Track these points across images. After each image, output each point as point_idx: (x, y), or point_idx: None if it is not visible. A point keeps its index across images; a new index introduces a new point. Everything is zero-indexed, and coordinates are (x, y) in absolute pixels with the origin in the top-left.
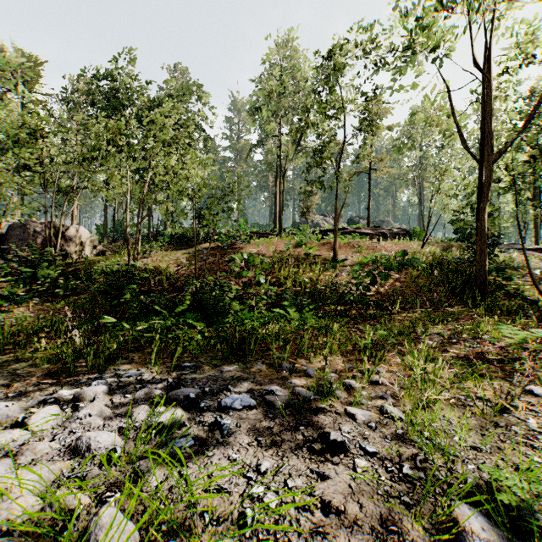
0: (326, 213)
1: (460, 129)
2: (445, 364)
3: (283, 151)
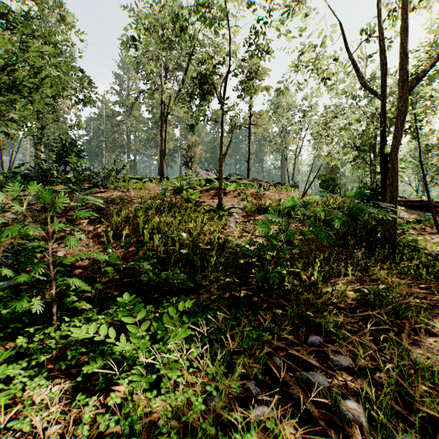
0: (209, 169)
1: (356, 64)
2: None
3: (166, 98)
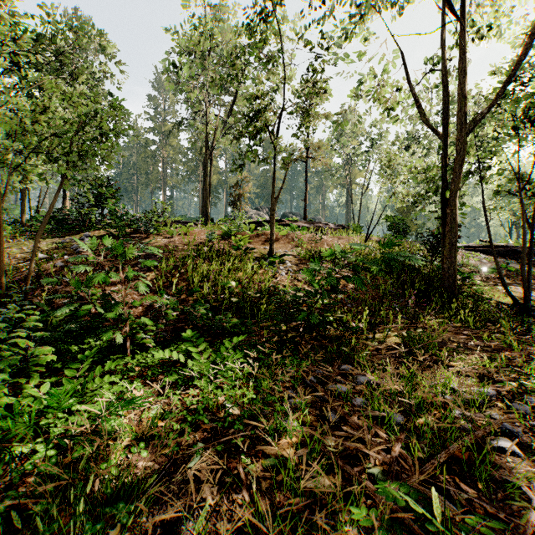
0: (260, 208)
1: (418, 100)
2: None
3: (211, 128)
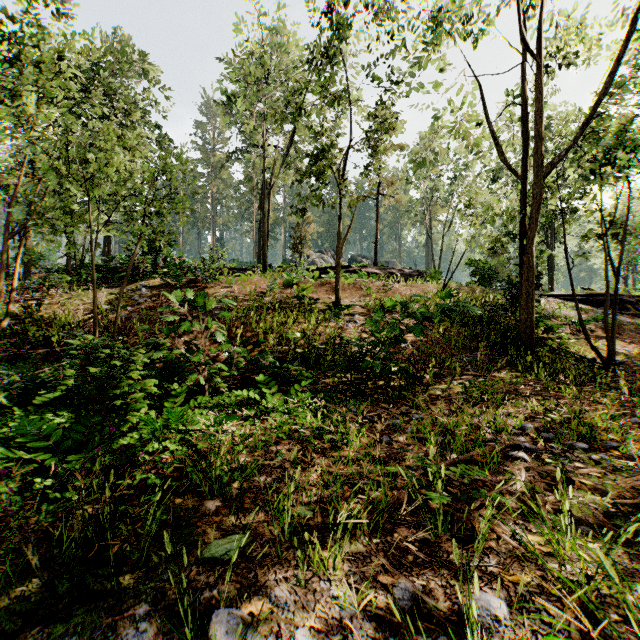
0: (324, 250)
1: (496, 137)
2: (612, 543)
3: (269, 163)
